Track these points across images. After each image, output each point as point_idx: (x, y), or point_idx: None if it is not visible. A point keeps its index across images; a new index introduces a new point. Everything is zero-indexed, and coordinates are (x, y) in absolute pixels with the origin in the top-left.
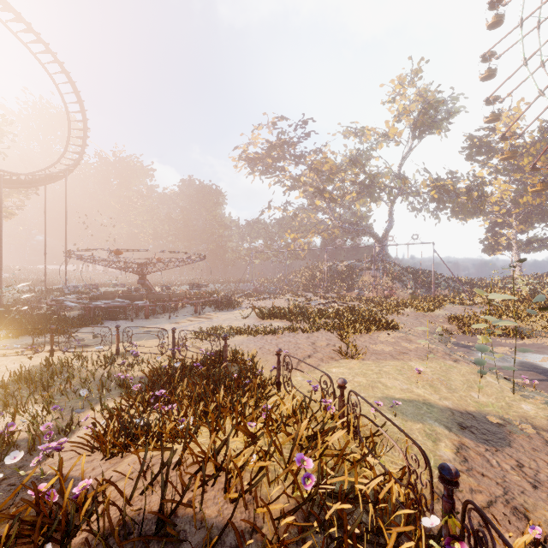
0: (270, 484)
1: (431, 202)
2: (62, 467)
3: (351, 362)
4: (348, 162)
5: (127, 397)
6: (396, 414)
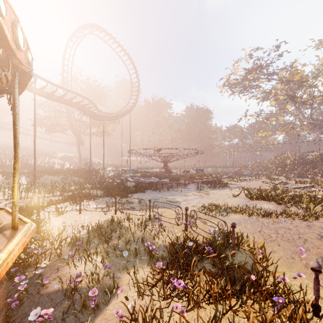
0: None
1: None
2: None
3: None
4: (319, 69)
5: (152, 269)
6: None
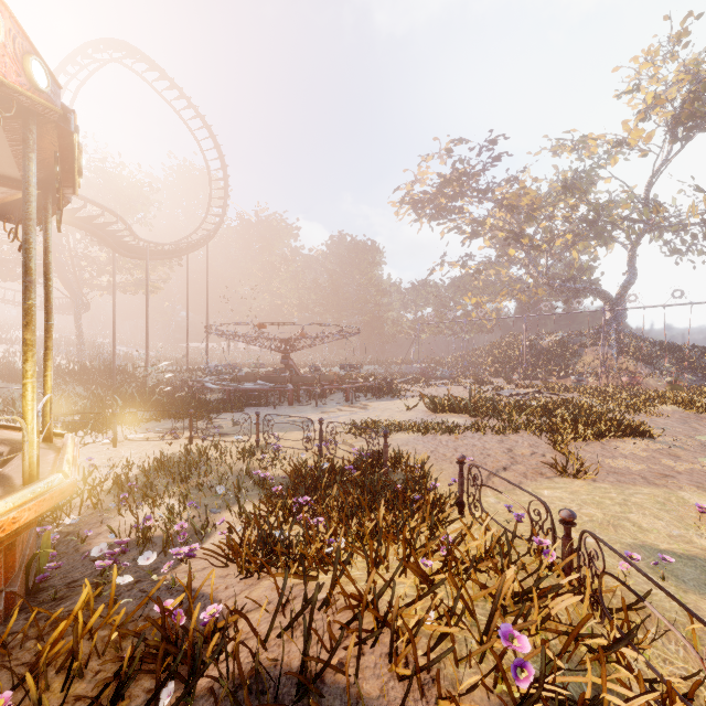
0: (457, 662)
1: (705, 238)
2: (194, 578)
3: (573, 483)
4: (559, 190)
5: (266, 501)
6: (664, 577)
